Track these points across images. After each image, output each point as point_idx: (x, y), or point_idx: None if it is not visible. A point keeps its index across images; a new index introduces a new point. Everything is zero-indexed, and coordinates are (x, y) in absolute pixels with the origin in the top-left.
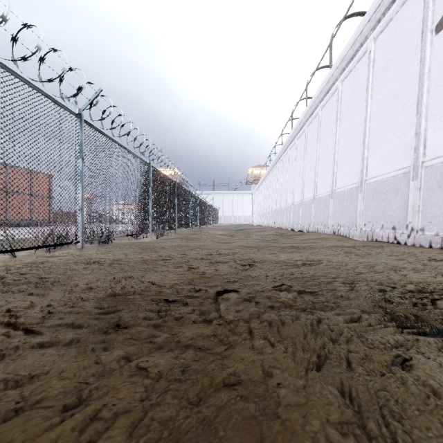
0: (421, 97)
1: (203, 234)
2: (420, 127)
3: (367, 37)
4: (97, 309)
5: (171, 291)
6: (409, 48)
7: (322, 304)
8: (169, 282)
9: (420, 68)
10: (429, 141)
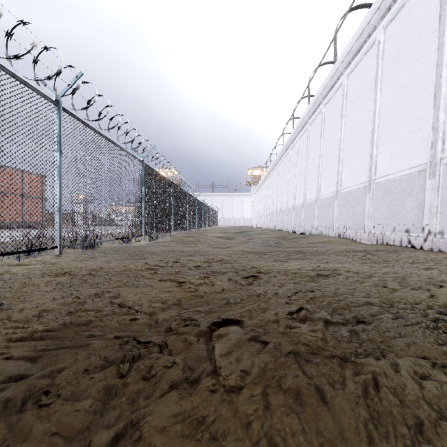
0: (439, 88)
1: (201, 237)
2: (438, 120)
3: (375, 26)
4: (26, 358)
5: (147, 321)
6: (424, 35)
7: (366, 347)
8: (148, 305)
9: (437, 56)
10: None
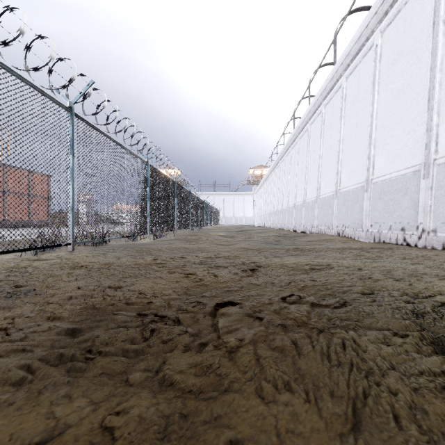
0: (433, 91)
1: (204, 236)
2: (432, 123)
3: (373, 30)
4: (68, 328)
5: (161, 303)
6: (419, 40)
7: (343, 322)
8: (160, 292)
9: (431, 61)
10: (441, 137)
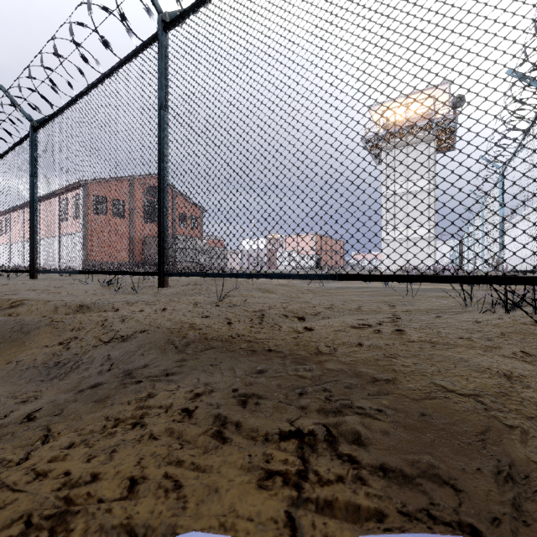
0: None
1: None
2: None
3: None
4: None
5: None
6: None
7: None
8: None
9: None
10: None
